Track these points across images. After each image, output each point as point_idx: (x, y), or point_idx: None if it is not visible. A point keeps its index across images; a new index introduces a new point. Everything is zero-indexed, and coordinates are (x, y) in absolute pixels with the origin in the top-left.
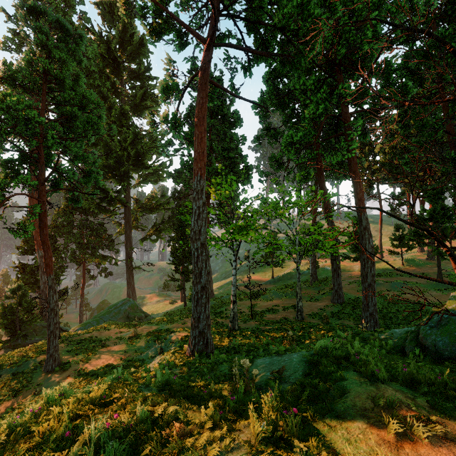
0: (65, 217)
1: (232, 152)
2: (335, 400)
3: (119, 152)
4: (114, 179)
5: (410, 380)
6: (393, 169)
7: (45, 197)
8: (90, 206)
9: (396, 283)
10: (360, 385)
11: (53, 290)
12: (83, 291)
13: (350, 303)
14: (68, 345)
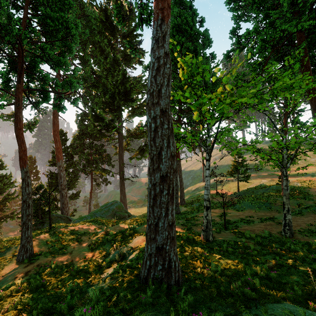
0: (79, 141)
1: None
2: None
3: (112, 90)
4: (110, 112)
5: None
6: None
7: (21, 94)
8: (94, 132)
9: None
10: None
11: (25, 182)
12: (91, 194)
13: None
14: (50, 236)
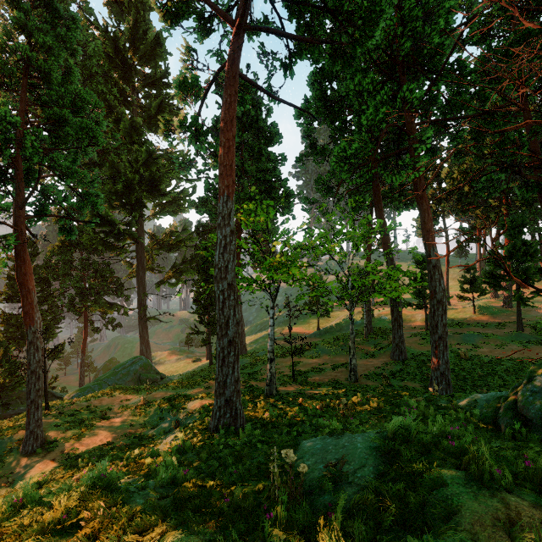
0: (62, 256)
1: (269, 174)
2: (441, 528)
3: (129, 175)
4: (123, 208)
5: (539, 481)
6: (462, 199)
7: (24, 224)
8: (93, 241)
9: (468, 335)
10: (474, 498)
11: (34, 346)
12: (84, 347)
13: (415, 360)
14: (56, 418)
